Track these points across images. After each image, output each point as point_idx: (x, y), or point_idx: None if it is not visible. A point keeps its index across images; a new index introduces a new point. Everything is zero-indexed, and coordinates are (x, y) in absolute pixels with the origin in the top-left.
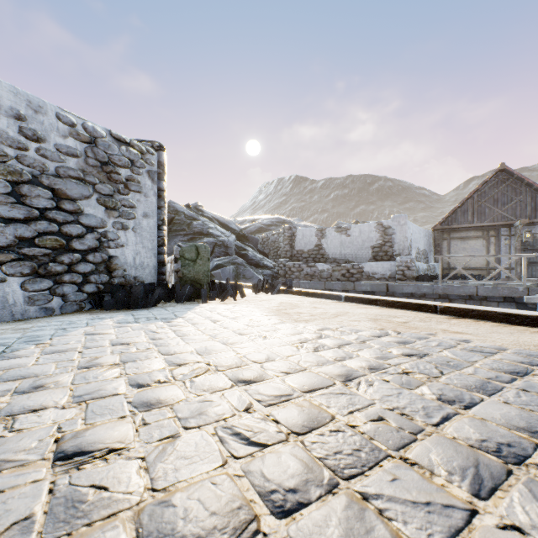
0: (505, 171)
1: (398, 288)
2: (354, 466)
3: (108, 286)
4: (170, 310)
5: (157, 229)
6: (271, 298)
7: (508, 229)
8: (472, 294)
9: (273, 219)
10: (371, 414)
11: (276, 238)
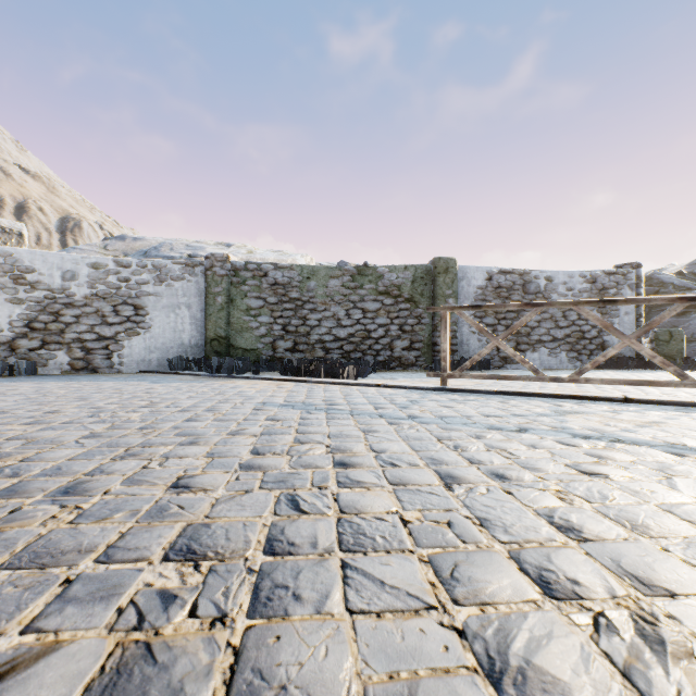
0: None
1: None
2: None
3: None
4: (643, 371)
5: (635, 321)
6: None
7: None
8: None
9: None
10: None
11: None
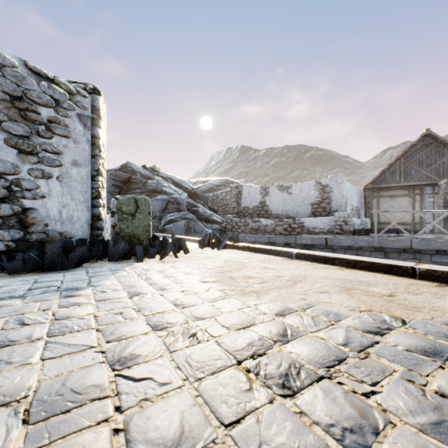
0: (430, 135)
1: (336, 242)
2: None
3: (21, 243)
4: (90, 273)
5: (91, 179)
6: (217, 254)
7: (432, 188)
8: (406, 247)
9: (222, 181)
10: None
11: (224, 196)
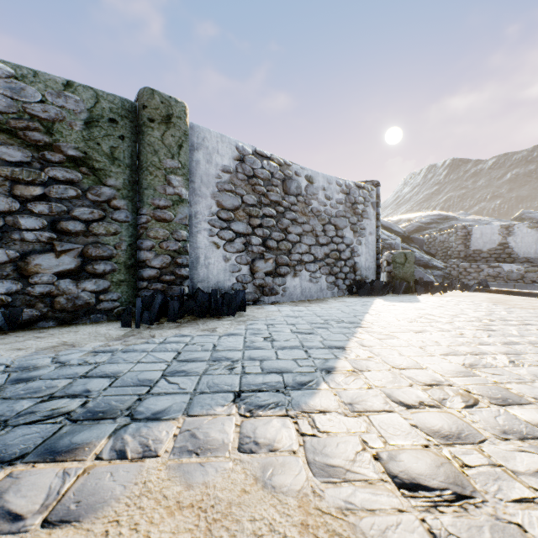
0: None
1: None
2: None
3: (353, 281)
4: (403, 298)
5: (375, 242)
6: (472, 294)
7: None
8: None
9: (433, 216)
10: None
11: (445, 238)
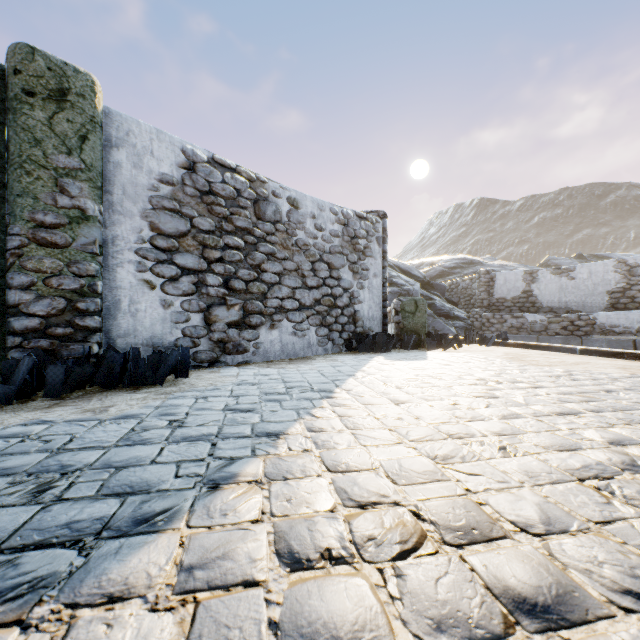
0: None
1: None
2: (623, 409)
3: (353, 334)
4: (409, 354)
5: (382, 286)
6: (489, 349)
7: None
8: None
9: (457, 260)
10: (630, 401)
11: (467, 284)
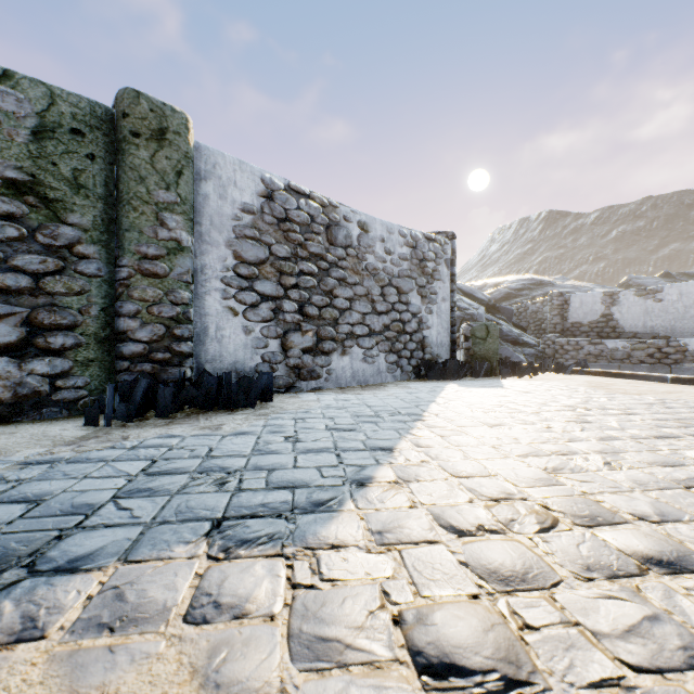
0: None
1: None
2: None
3: (422, 361)
4: (483, 382)
5: (450, 310)
6: (568, 377)
7: None
8: None
9: (524, 281)
10: None
11: (538, 307)
